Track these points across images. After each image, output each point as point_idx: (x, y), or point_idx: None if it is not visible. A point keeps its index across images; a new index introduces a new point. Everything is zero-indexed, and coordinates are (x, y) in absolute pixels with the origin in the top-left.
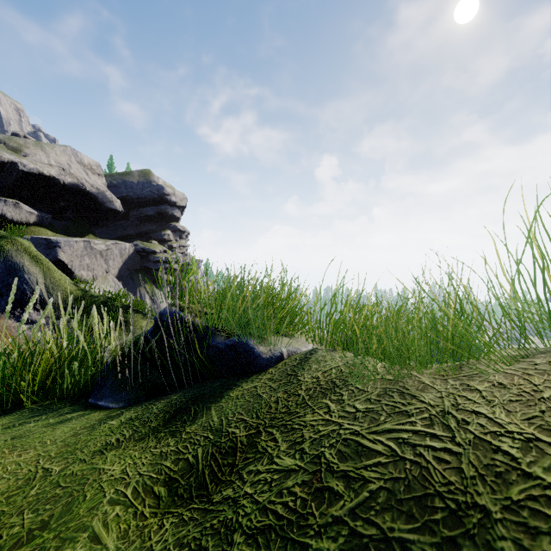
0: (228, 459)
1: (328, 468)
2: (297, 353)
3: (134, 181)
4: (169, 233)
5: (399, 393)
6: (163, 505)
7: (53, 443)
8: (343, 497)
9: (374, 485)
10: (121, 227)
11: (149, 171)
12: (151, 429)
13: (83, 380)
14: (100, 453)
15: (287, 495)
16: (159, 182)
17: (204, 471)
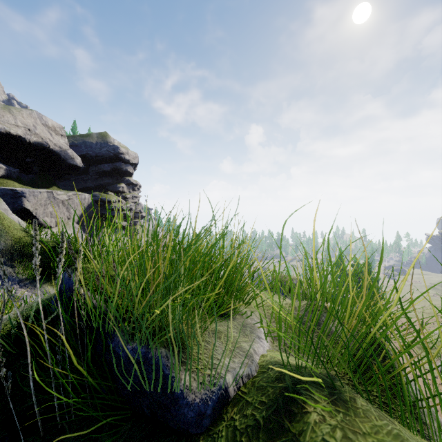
0: None
1: None
2: (251, 375)
3: (93, 141)
4: (123, 186)
5: None
6: None
7: None
8: None
9: None
10: (82, 181)
11: (106, 134)
12: None
13: None
14: None
15: None
16: (115, 143)
17: None
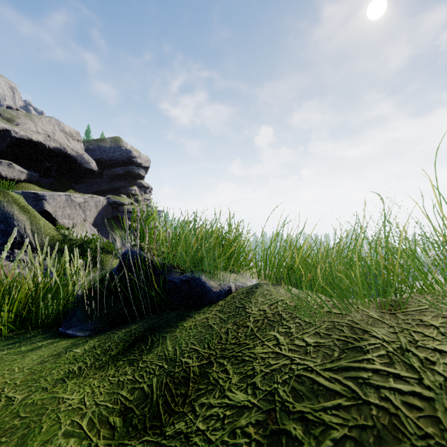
0: (181, 389)
1: (283, 408)
2: (243, 287)
3: (107, 146)
4: (135, 189)
5: (348, 328)
6: (117, 436)
7: (21, 371)
8: (303, 444)
9: (338, 433)
10: (96, 184)
11: (119, 138)
12: (111, 357)
13: (56, 310)
14: (62, 381)
15: (240, 436)
16: (127, 147)
17: (158, 401)
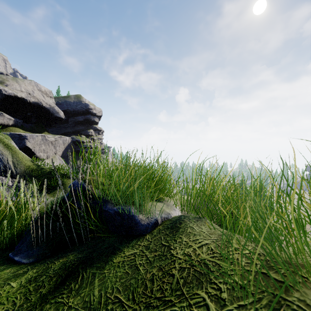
0: None
1: None
2: (168, 218)
3: (71, 101)
4: (91, 131)
5: None
6: None
7: None
8: None
9: None
10: (64, 128)
11: (80, 95)
12: (40, 297)
13: (11, 234)
14: None
15: None
16: (86, 102)
17: None
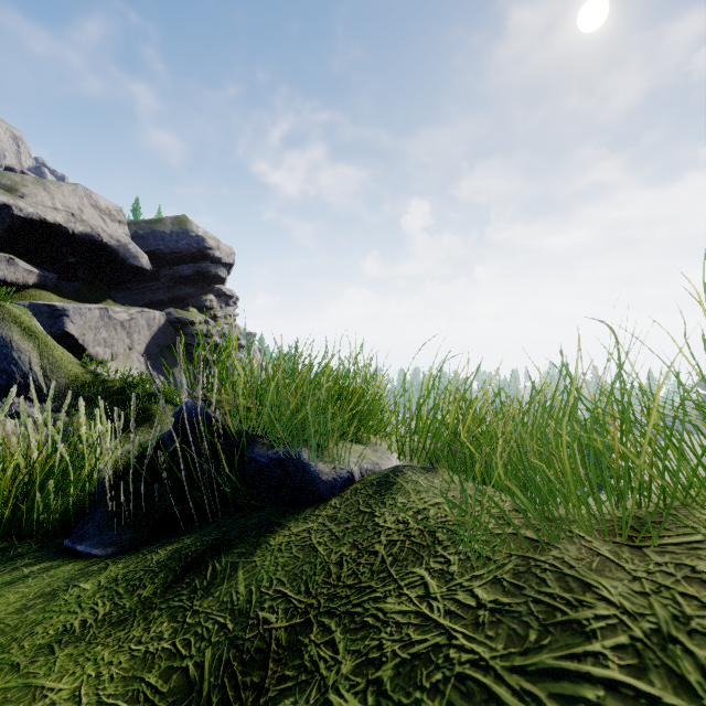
0: (253, 674)
1: None
2: (375, 471)
3: (166, 230)
4: (211, 299)
5: (555, 575)
6: None
7: None
8: None
9: None
10: (150, 291)
11: (186, 218)
12: (140, 601)
13: (63, 508)
14: (48, 650)
15: None
16: (199, 233)
17: (211, 697)
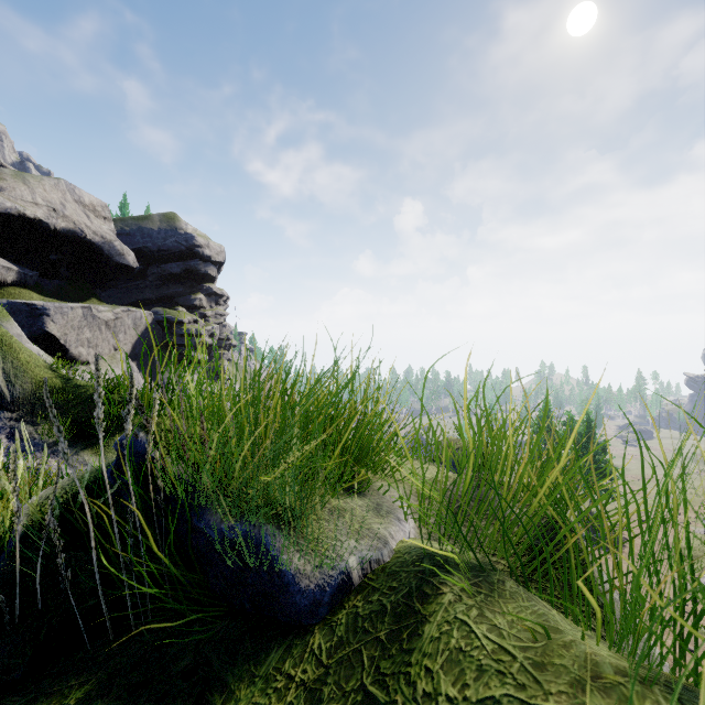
0: None
1: None
2: (383, 561)
3: (154, 227)
4: (201, 298)
5: None
6: None
7: None
8: None
9: None
10: (137, 289)
11: (174, 215)
12: None
13: None
14: None
15: None
16: (188, 230)
17: None
